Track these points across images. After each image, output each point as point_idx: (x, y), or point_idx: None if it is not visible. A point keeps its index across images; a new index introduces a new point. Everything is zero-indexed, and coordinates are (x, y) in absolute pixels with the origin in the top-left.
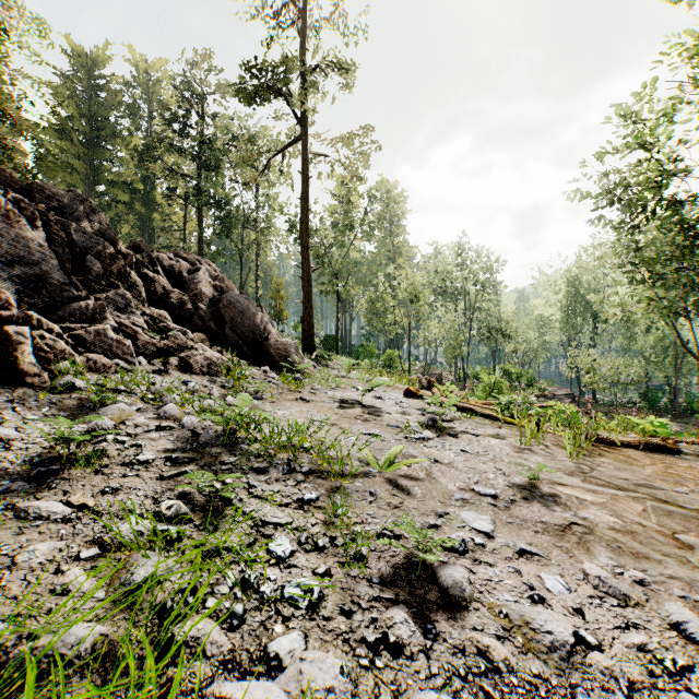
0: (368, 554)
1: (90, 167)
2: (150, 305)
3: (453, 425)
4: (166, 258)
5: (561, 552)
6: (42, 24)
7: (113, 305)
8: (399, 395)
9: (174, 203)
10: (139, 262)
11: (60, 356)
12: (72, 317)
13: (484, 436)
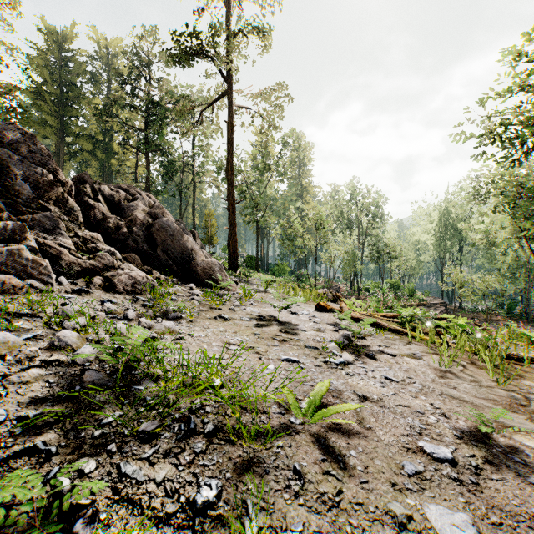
0: None
1: (60, 122)
2: (89, 229)
3: (367, 342)
4: (107, 188)
5: None
6: None
7: (39, 226)
8: (310, 309)
9: (128, 151)
10: (81, 191)
11: None
12: None
13: (400, 355)
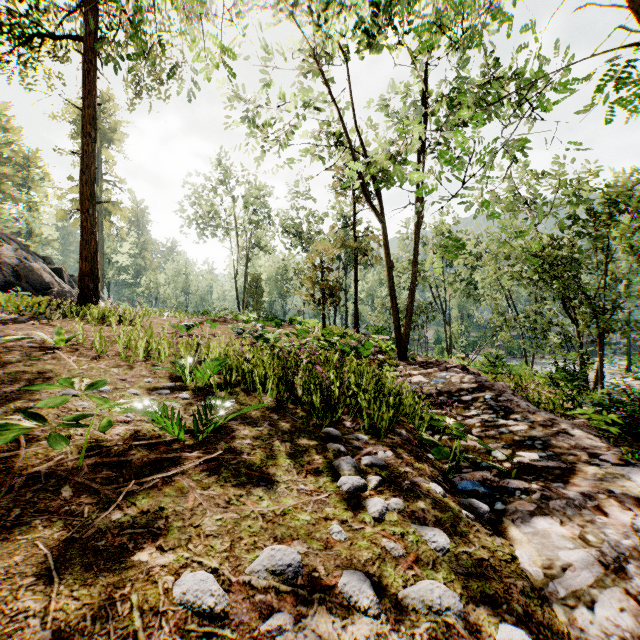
0: None
1: None
2: None
3: None
4: None
5: None
6: None
7: None
8: None
9: None
10: None
11: None
12: None
13: None
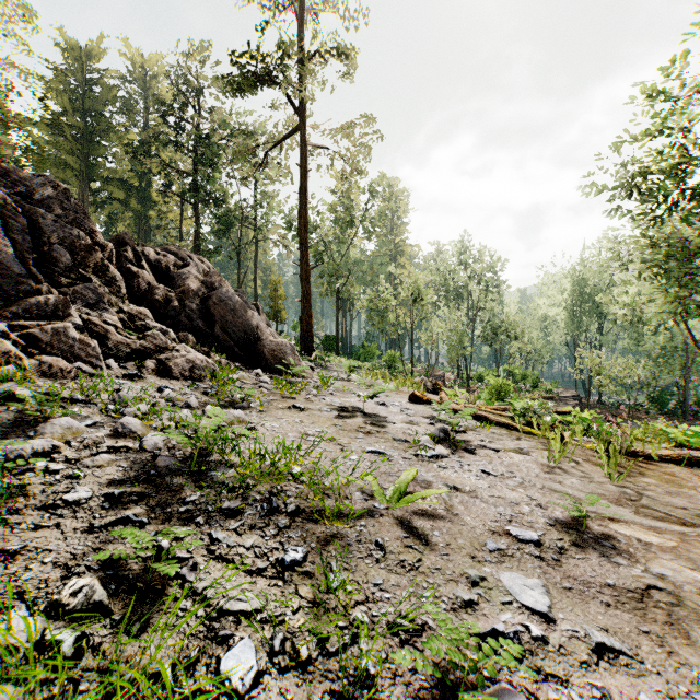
0: (377, 675)
1: (84, 163)
2: (132, 302)
3: (468, 437)
4: (153, 252)
5: (653, 643)
6: (27, 10)
7: (81, 300)
8: (403, 401)
9: (170, 201)
10: (122, 256)
11: (4, 359)
12: (28, 313)
13: (504, 450)
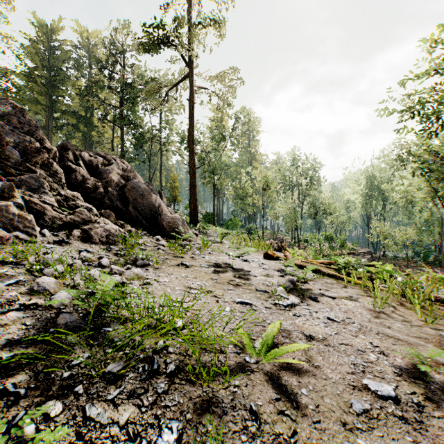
0: None
1: (49, 101)
2: (71, 189)
3: (309, 286)
4: (87, 155)
5: None
6: None
7: (26, 186)
8: (260, 257)
9: (106, 125)
10: (65, 157)
11: None
12: None
13: (339, 298)
